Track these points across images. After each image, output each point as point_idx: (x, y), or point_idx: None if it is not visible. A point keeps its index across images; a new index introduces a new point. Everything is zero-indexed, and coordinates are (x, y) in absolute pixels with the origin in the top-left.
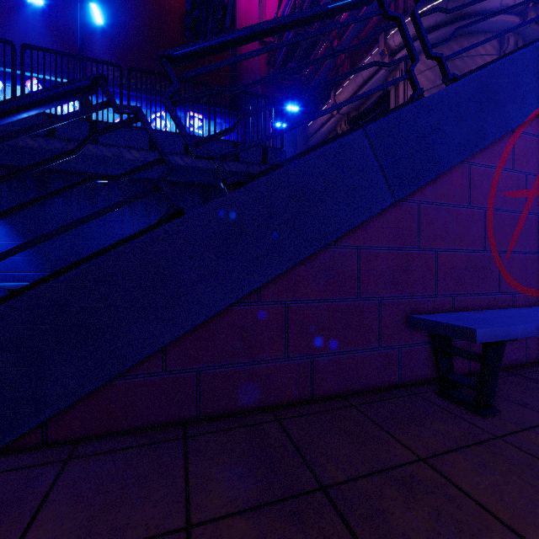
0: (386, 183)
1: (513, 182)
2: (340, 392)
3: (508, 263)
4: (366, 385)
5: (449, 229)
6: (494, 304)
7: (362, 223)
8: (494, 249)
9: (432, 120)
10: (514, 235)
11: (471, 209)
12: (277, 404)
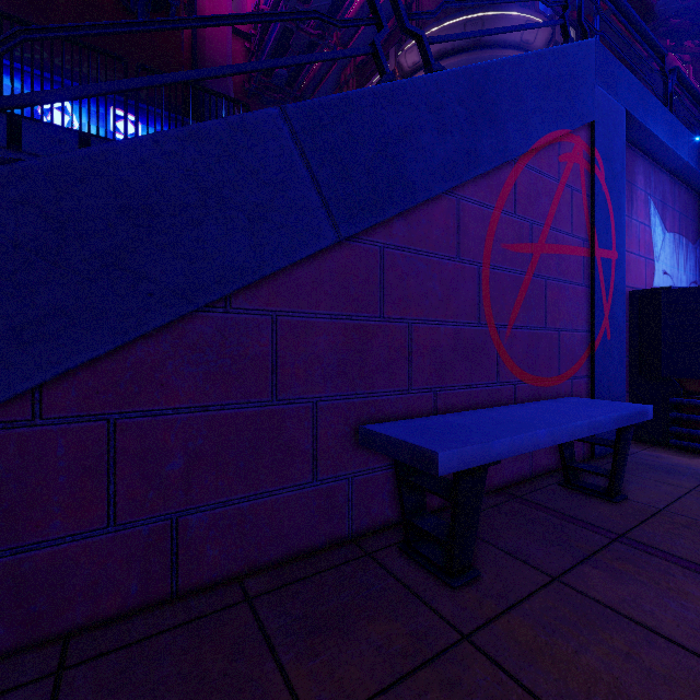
0: (325, 207)
1: (515, 231)
2: (237, 571)
3: (509, 341)
4: (290, 548)
5: (429, 290)
6: (492, 399)
7: (282, 271)
8: (492, 322)
9: (402, 119)
10: (516, 304)
11: (460, 263)
12: (87, 623)
